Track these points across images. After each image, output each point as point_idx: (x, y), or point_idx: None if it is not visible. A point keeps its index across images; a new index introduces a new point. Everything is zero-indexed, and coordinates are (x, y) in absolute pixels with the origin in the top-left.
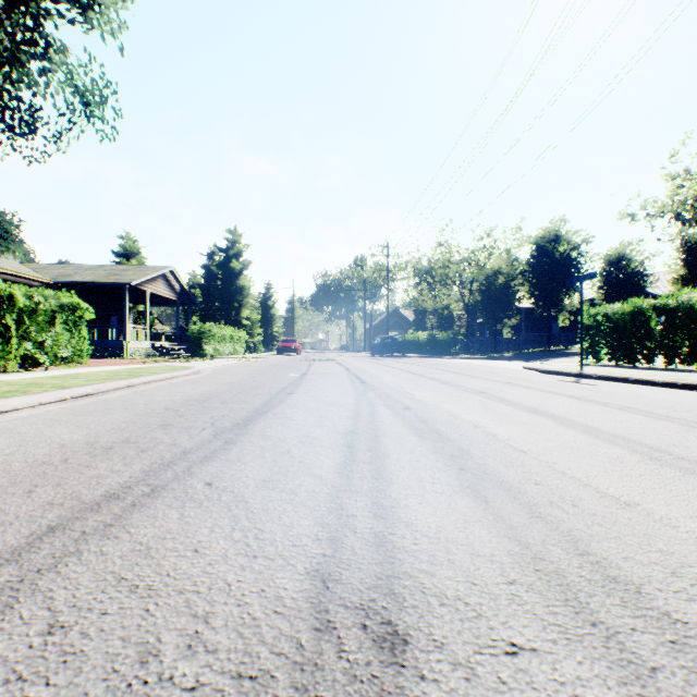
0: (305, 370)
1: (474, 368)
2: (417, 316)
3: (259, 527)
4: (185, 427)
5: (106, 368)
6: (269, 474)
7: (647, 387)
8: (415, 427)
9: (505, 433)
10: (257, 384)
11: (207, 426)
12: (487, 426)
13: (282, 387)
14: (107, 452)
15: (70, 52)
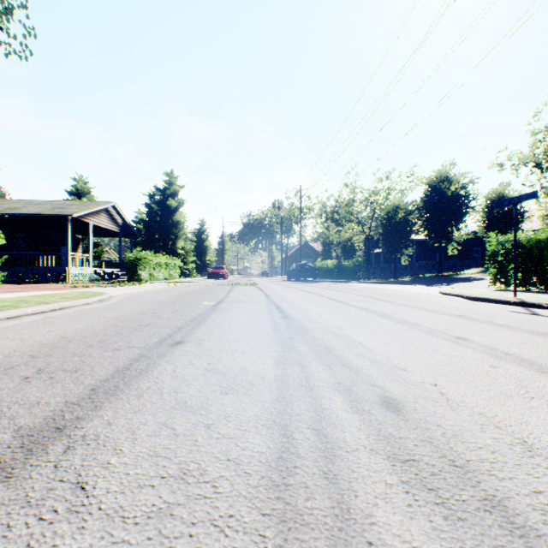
0: (223, 297)
1: (393, 294)
2: (324, 247)
3: None
4: None
5: (6, 295)
6: None
7: None
8: None
9: None
10: (149, 321)
11: None
12: None
13: (178, 326)
14: None
15: None
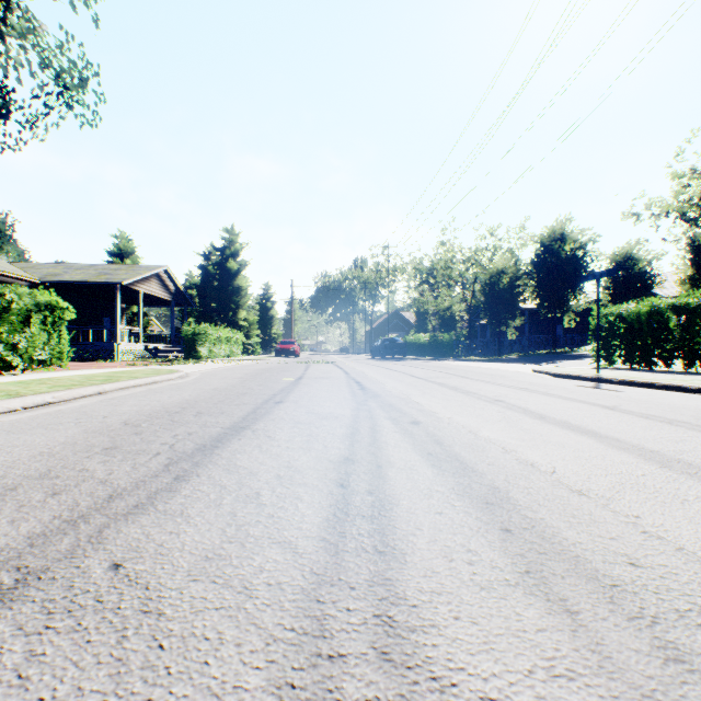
0: (301, 374)
1: (481, 371)
2: (418, 317)
3: (156, 700)
4: (134, 451)
5: (85, 372)
6: (217, 542)
7: (679, 393)
8: (428, 451)
9: (547, 462)
10: (245, 391)
11: (163, 450)
12: (519, 449)
13: (272, 394)
14: (3, 496)
15: (44, 29)
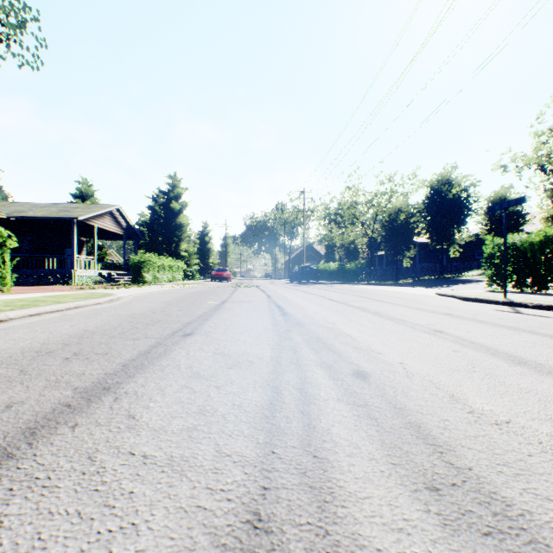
0: (226, 297)
1: (391, 295)
2: (328, 250)
3: None
4: None
5: (21, 296)
6: None
7: None
8: (426, 477)
9: None
10: (160, 318)
11: None
12: None
13: (186, 321)
14: None
15: None
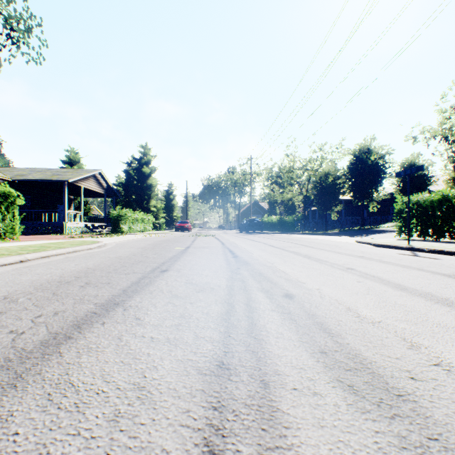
0: (189, 244)
1: (319, 242)
2: (270, 205)
3: None
4: None
5: (28, 243)
6: None
7: None
8: (320, 347)
9: None
10: (141, 259)
11: None
12: (426, 342)
13: (161, 262)
14: None
15: None
